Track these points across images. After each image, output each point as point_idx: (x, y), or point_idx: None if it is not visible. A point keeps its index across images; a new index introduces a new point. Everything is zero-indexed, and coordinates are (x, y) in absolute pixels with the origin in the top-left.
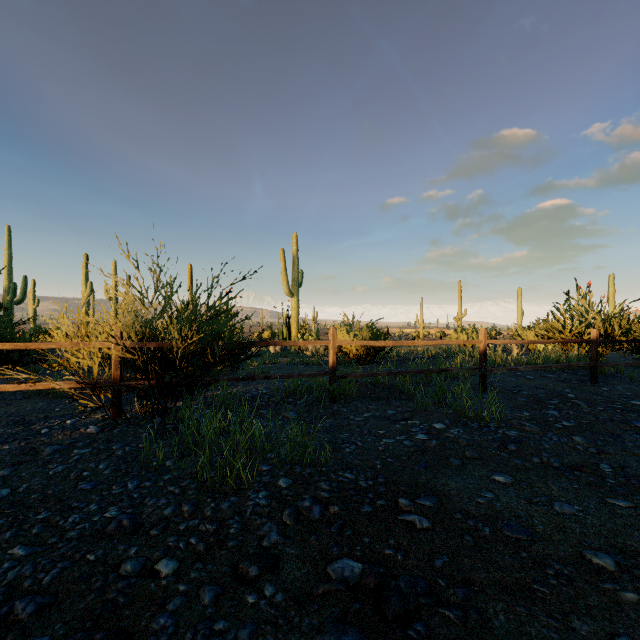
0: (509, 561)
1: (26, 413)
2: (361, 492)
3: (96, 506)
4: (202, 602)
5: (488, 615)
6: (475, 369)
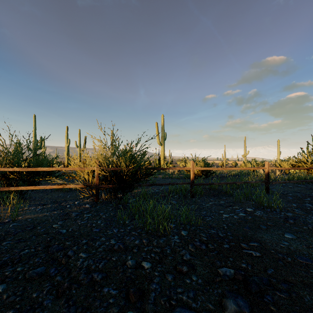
0: (304, 273)
1: (56, 198)
2: (221, 238)
3: (104, 238)
4: (168, 280)
5: (301, 296)
6: (263, 182)
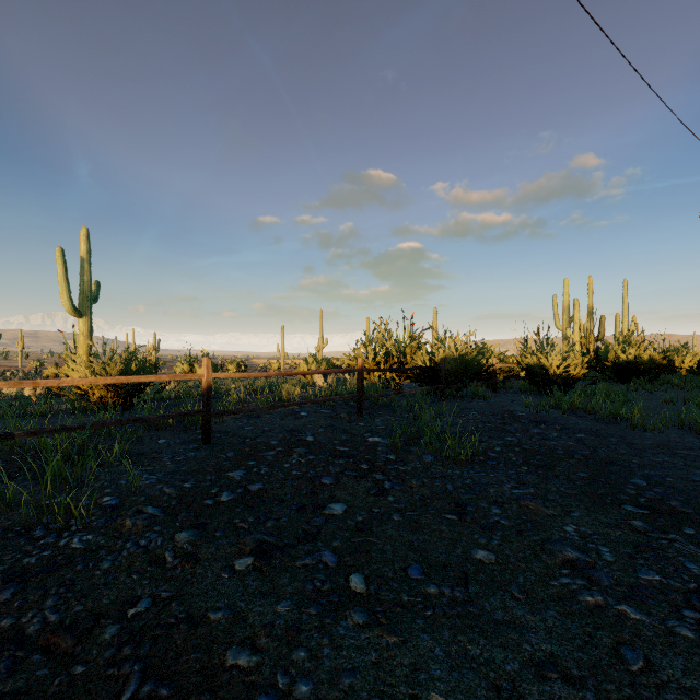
0: None
1: None
2: None
3: None
4: None
5: None
6: (192, 415)
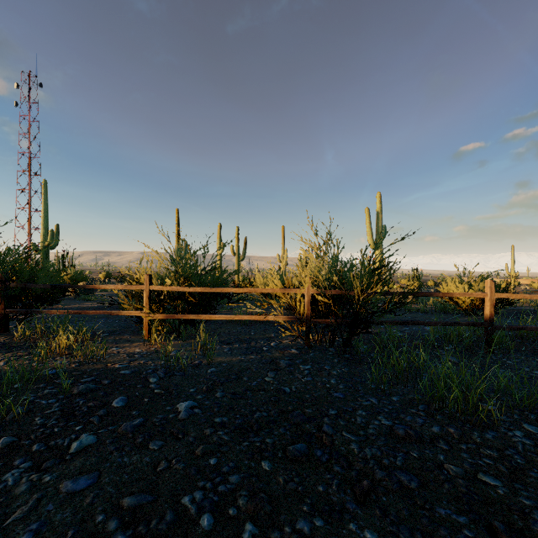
0: None
1: (237, 334)
2: None
3: (363, 412)
4: None
5: None
6: None
